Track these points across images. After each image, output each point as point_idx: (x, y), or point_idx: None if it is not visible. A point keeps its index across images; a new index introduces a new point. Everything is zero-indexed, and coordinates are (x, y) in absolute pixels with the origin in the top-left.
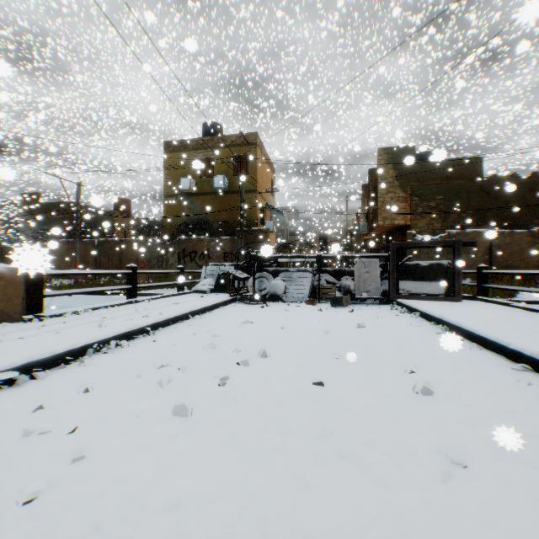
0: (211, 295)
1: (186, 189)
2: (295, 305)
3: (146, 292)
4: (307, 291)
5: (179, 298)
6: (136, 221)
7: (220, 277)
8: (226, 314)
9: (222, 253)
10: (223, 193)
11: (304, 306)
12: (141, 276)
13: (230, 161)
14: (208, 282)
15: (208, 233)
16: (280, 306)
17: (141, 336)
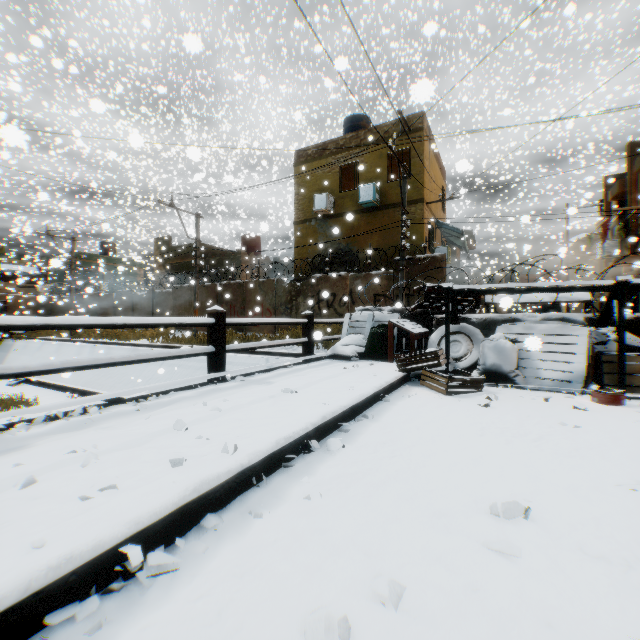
0: (361, 365)
1: (322, 210)
2: (561, 402)
3: (269, 350)
4: (580, 368)
5: (302, 372)
6: (264, 260)
7: (375, 332)
8: (405, 431)
9: (372, 296)
10: (372, 209)
11: (601, 412)
12: (265, 328)
13: (382, 162)
14: (354, 341)
15: (351, 269)
16: (529, 407)
17: (86, 610)
